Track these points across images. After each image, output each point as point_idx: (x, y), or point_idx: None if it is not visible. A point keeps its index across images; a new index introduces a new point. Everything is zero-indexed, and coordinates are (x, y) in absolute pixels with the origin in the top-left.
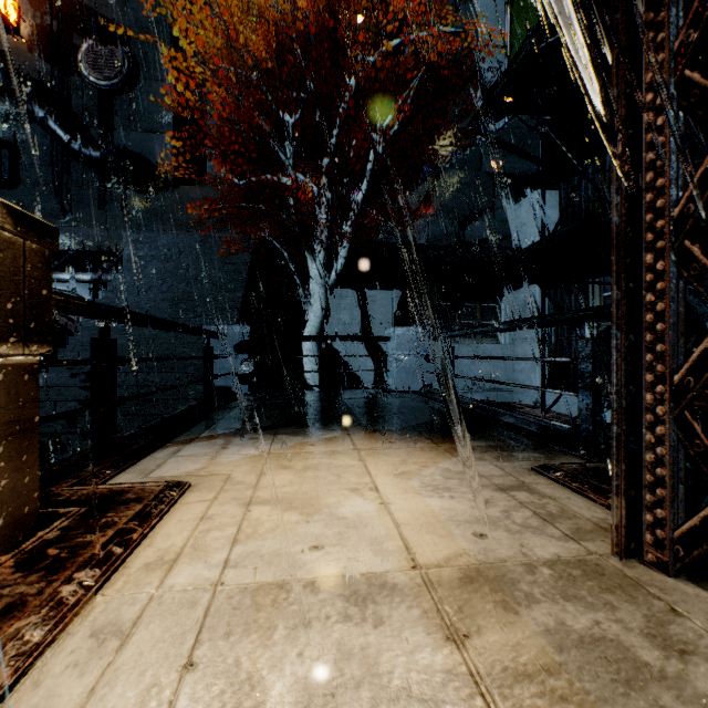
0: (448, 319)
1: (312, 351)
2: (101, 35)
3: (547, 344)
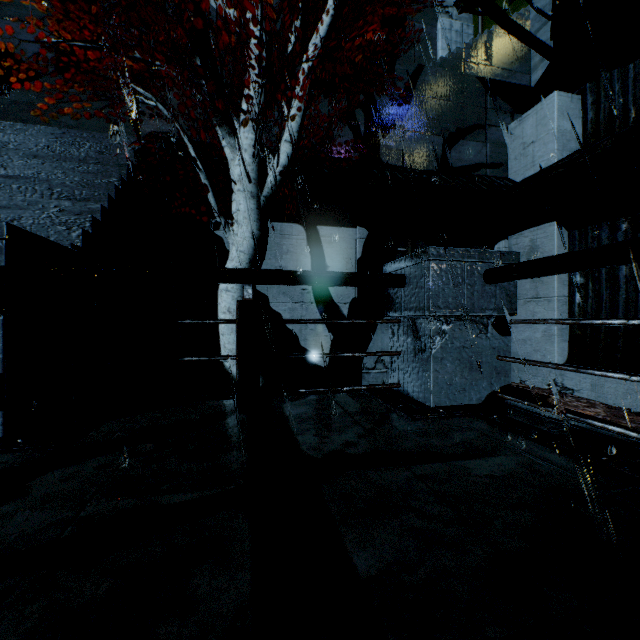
0: None
1: (234, 311)
2: None
3: (567, 305)
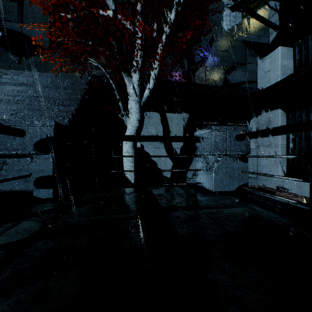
0: None
1: (129, 152)
2: None
3: (285, 148)
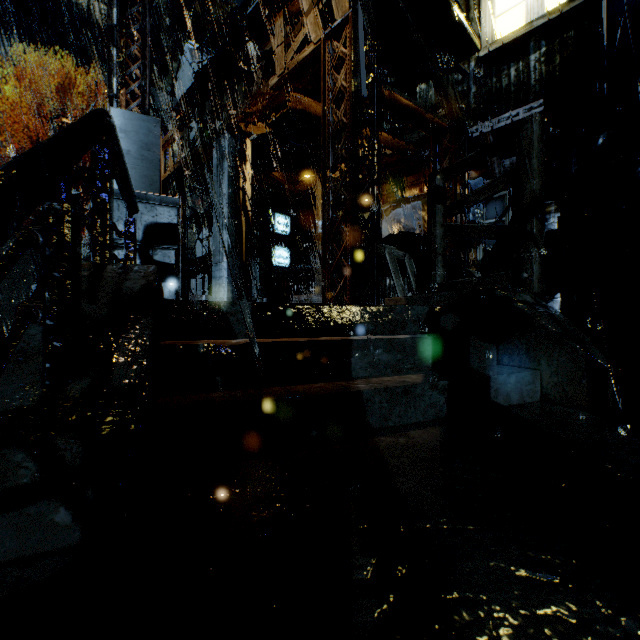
0: None
1: None
2: None
3: None
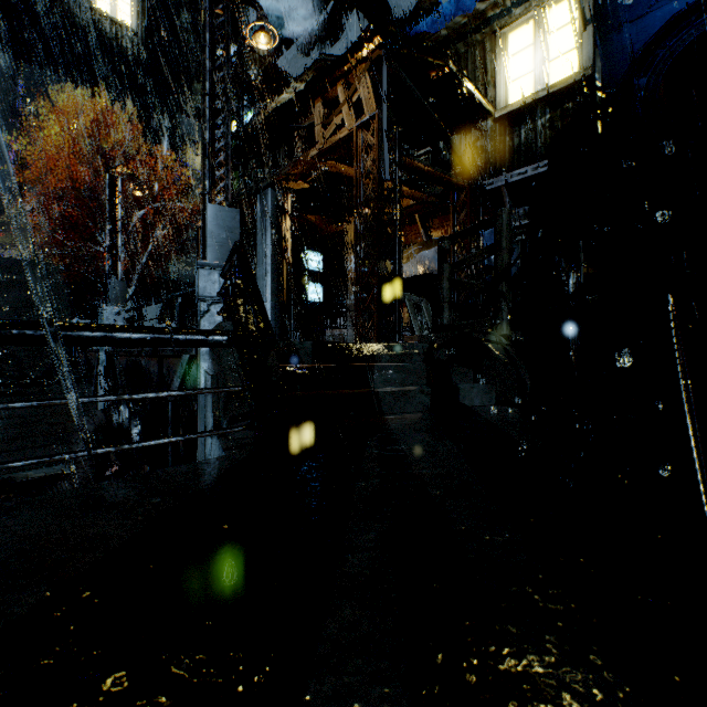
0: (190, 321)
1: None
2: None
3: None
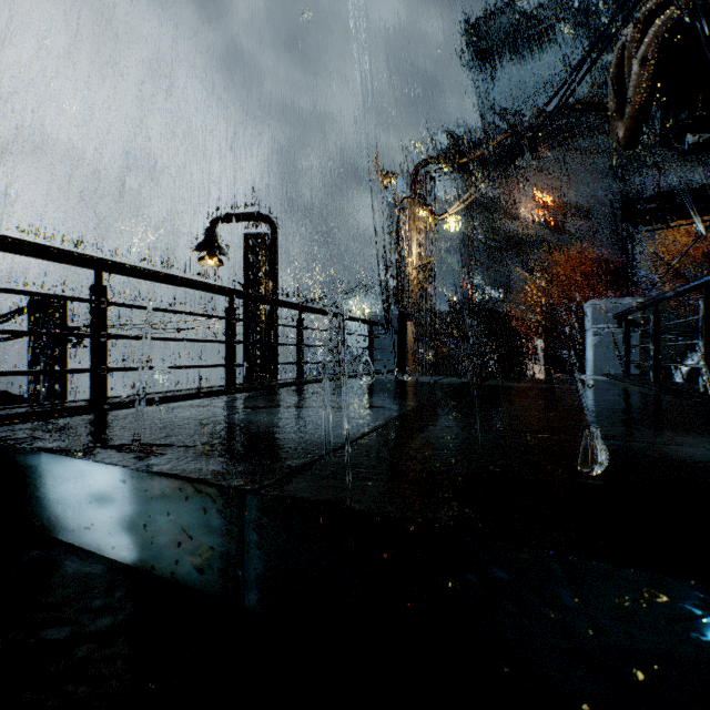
0: None
1: None
2: (584, 217)
3: None
